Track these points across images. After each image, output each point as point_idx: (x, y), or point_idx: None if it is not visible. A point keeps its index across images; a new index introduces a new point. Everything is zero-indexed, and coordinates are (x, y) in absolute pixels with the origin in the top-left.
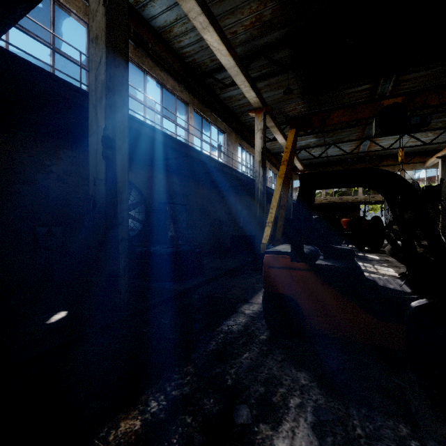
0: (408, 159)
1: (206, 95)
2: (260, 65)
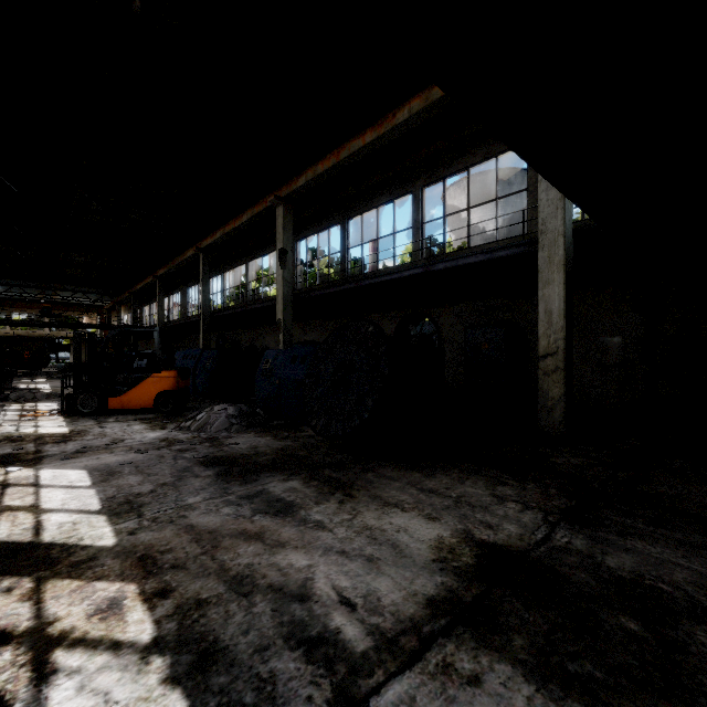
0: None
1: None
2: None
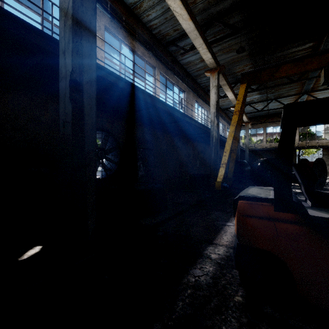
0: None
1: (170, 61)
2: (215, 31)
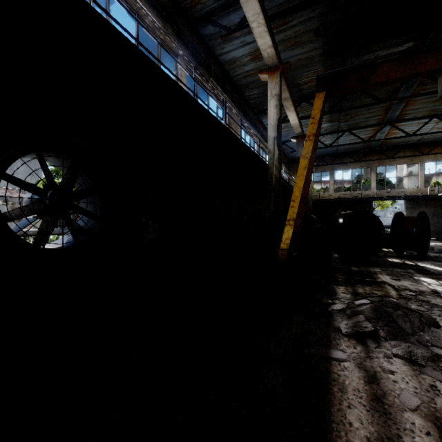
0: (428, 149)
1: (202, 52)
2: (277, 4)
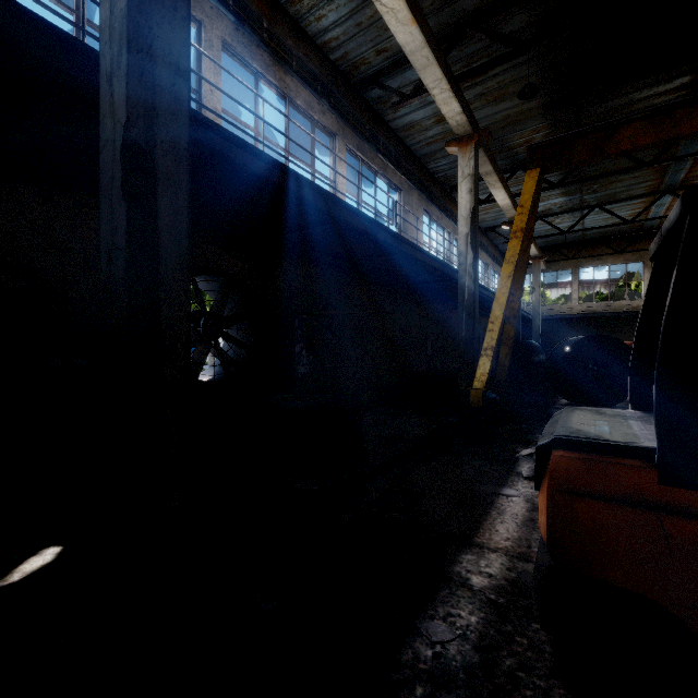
0: None
1: (367, 122)
2: (470, 52)
